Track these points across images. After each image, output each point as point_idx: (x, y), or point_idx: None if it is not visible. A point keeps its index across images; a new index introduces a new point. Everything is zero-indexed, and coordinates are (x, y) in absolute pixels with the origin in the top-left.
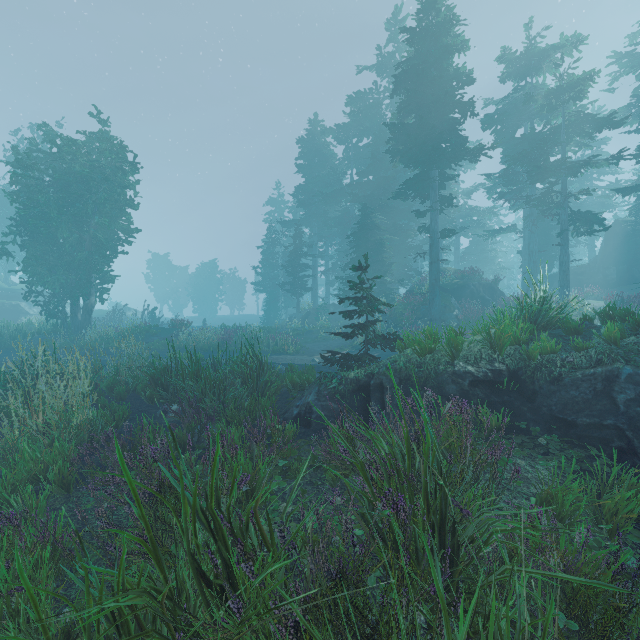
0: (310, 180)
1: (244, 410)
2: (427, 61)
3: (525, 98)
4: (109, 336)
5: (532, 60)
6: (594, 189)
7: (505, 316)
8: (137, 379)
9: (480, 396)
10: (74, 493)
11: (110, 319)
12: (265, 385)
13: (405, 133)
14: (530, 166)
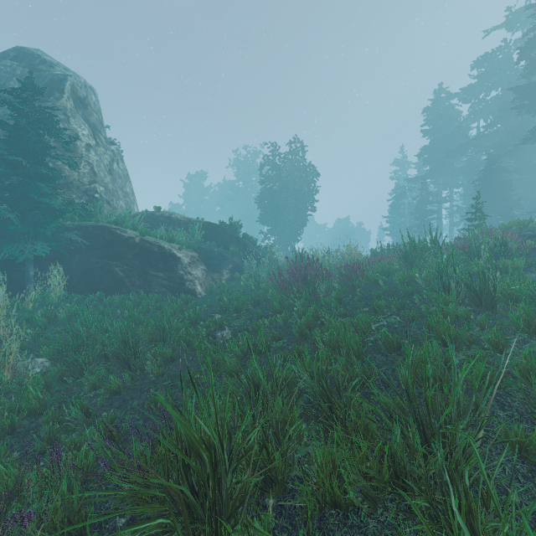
0: (435, 141)
1: None
2: None
3: None
4: None
5: None
6: None
7: None
8: None
9: (530, 240)
10: None
11: None
12: None
13: (531, 90)
14: None
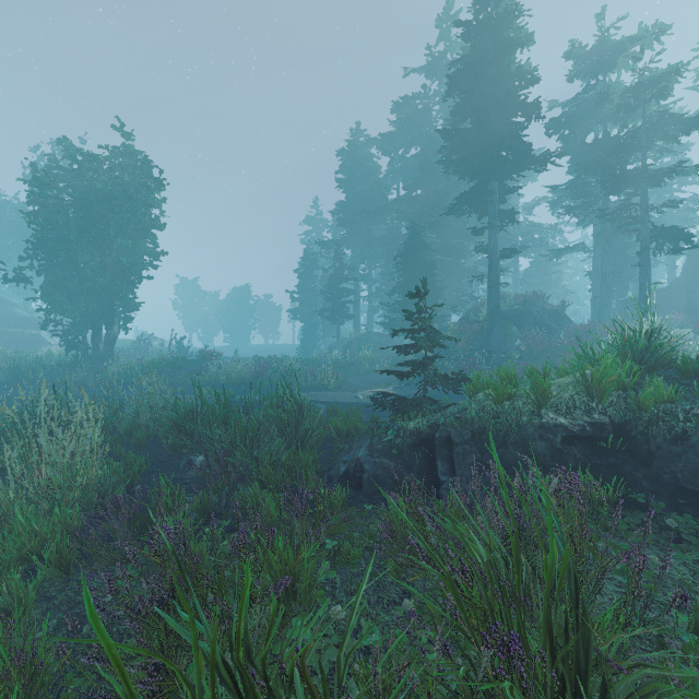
0: (352, 196)
1: (281, 467)
2: (485, 58)
3: (597, 99)
4: (133, 369)
5: (605, 55)
6: (681, 200)
7: (604, 354)
8: (159, 422)
9: (578, 457)
10: (75, 575)
11: (135, 350)
12: (305, 434)
13: (460, 140)
14: (604, 175)
